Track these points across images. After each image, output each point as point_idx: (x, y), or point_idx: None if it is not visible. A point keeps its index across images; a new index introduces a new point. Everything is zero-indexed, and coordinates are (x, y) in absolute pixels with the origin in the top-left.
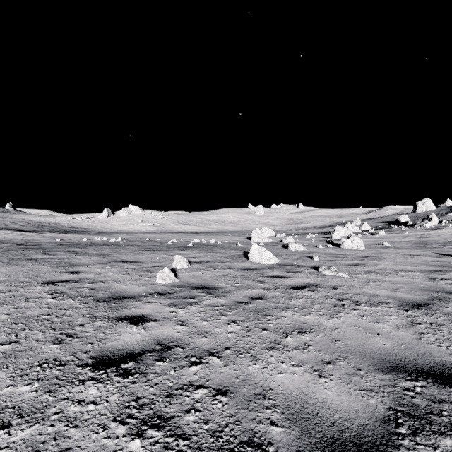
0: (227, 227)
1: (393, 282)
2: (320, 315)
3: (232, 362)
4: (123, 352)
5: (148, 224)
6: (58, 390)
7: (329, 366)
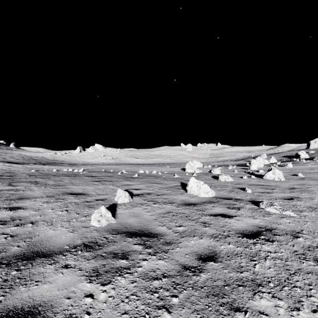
0: (166, 160)
1: None
2: None
3: None
4: None
5: (108, 158)
6: None
7: None
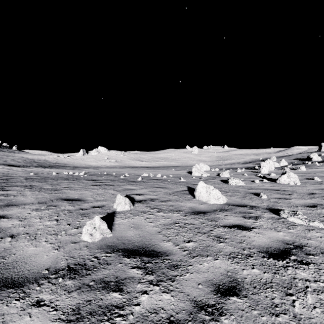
0: (171, 163)
1: None
2: None
3: None
4: None
5: (112, 161)
6: None
7: None
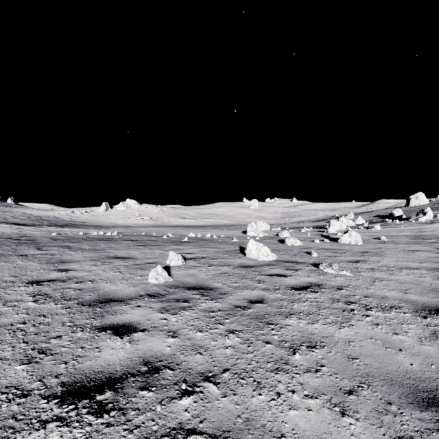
0: (223, 221)
1: (401, 281)
2: (329, 323)
3: (231, 391)
4: (101, 376)
5: (145, 218)
6: (10, 437)
7: (351, 397)
